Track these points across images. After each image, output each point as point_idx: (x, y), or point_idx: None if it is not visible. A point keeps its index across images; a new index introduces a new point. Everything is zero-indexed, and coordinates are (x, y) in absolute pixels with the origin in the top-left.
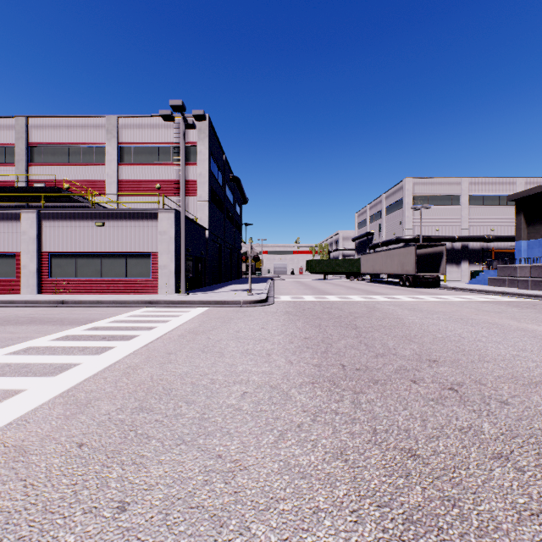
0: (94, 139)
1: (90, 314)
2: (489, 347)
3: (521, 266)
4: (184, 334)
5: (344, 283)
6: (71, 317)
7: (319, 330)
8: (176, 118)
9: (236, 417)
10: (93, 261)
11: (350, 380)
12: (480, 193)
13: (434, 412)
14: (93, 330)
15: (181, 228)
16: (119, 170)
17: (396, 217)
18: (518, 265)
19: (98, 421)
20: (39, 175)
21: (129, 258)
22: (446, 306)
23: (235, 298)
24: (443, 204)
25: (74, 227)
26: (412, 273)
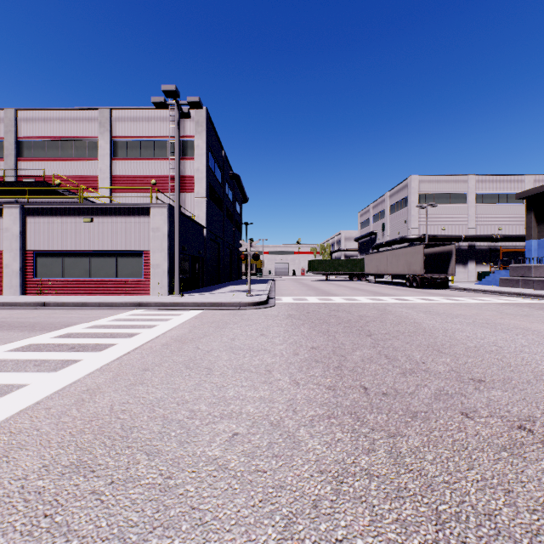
0: (86, 132)
1: (69, 318)
2: (538, 361)
3: (536, 265)
4: (169, 343)
5: (347, 284)
6: (47, 321)
7: (328, 338)
8: (172, 110)
9: (218, 486)
10: (81, 260)
11: (378, 412)
12: (487, 191)
13: (516, 473)
14: (64, 338)
15: (175, 224)
16: (113, 165)
17: (401, 216)
18: (533, 265)
19: (2, 493)
20: (29, 171)
21: (119, 257)
22: (464, 309)
23: (233, 300)
24: (449, 202)
25: (61, 223)
26: (419, 274)
